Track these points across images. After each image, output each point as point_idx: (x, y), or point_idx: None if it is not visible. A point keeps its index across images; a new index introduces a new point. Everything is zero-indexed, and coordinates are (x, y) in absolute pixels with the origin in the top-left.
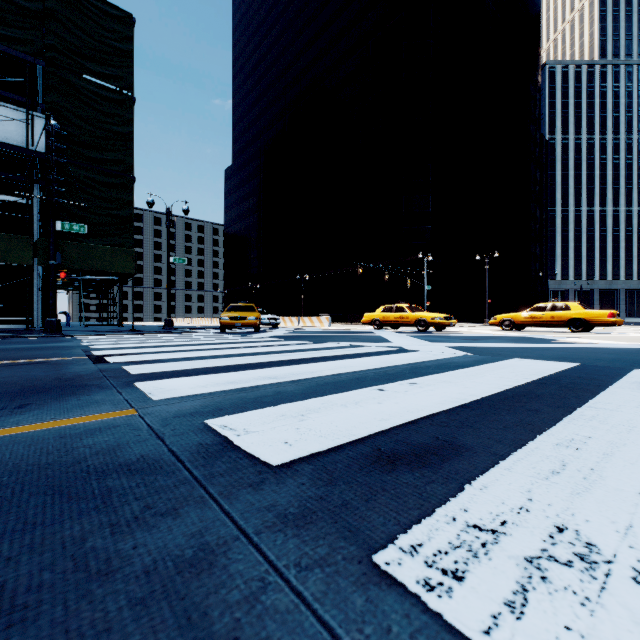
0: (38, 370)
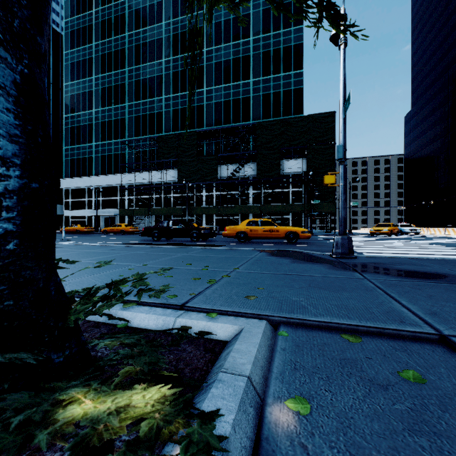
0: (317, 240)
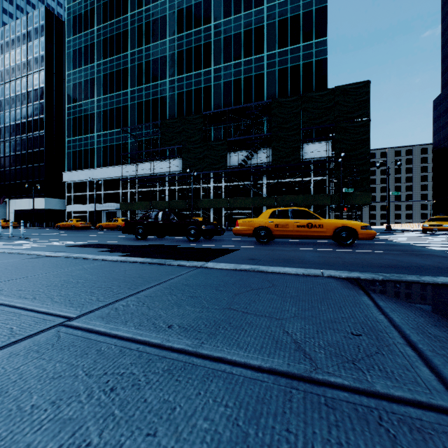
0: None
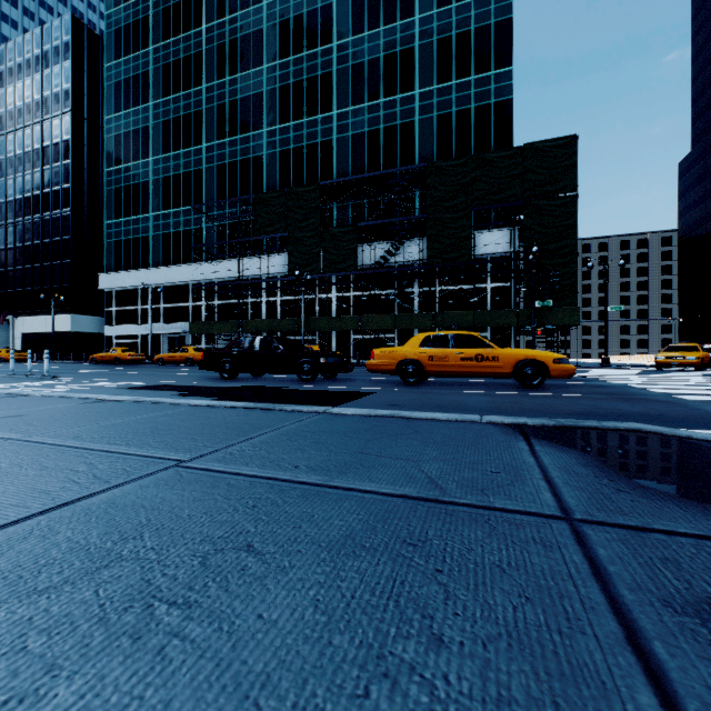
0: None
